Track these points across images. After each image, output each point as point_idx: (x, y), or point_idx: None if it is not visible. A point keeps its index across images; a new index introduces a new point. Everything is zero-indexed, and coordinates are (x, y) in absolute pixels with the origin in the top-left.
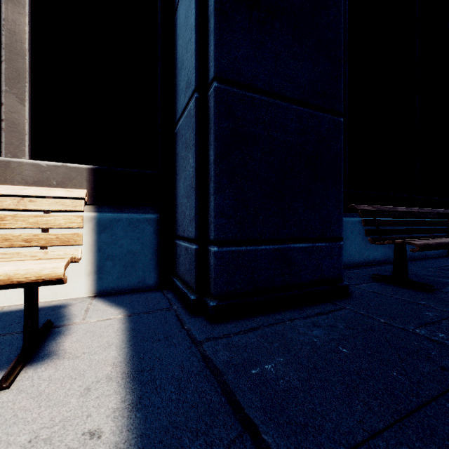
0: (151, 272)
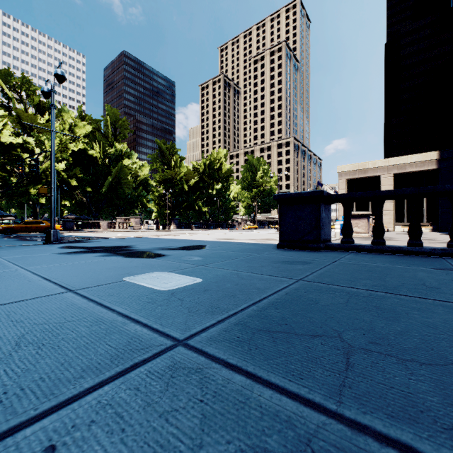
0: (436, 231)
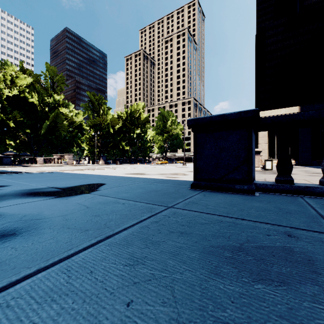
0: (297, 165)
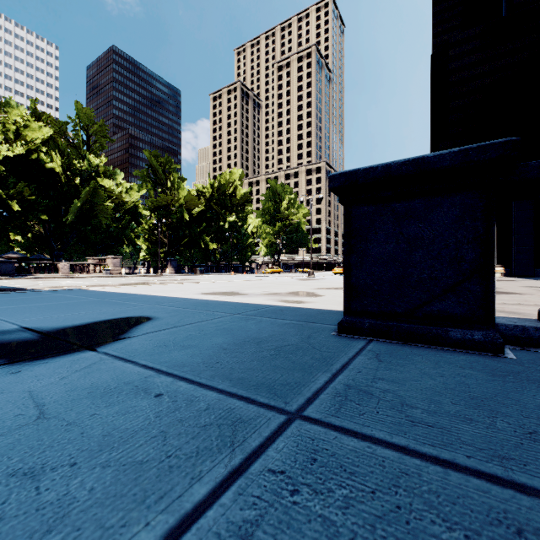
0: (508, 275)
